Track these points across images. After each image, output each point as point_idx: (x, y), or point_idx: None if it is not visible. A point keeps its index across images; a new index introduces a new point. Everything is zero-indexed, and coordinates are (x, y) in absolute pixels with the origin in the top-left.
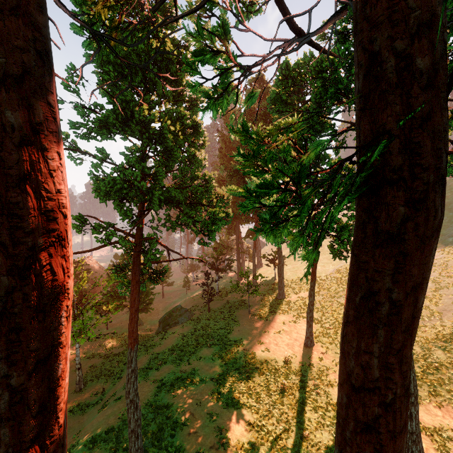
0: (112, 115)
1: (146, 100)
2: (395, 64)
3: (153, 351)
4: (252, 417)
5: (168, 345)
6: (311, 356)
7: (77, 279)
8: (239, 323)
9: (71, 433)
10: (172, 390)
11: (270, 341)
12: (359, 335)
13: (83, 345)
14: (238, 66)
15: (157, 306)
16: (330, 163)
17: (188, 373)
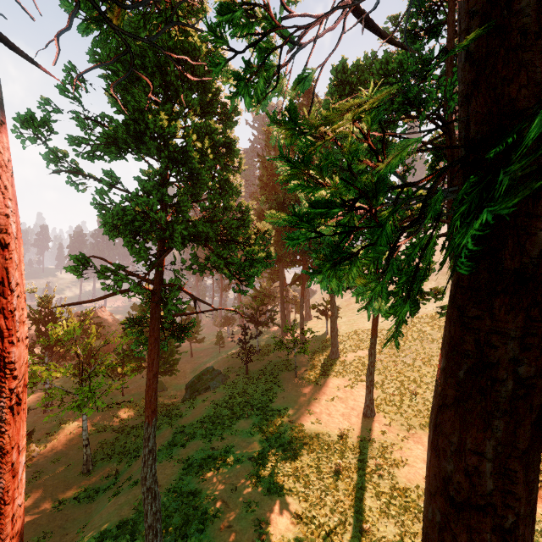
0: (121, 127)
1: (165, 110)
2: (534, 2)
3: (178, 423)
4: (299, 507)
5: (197, 415)
6: (371, 429)
7: (86, 335)
8: (284, 388)
9: (76, 526)
10: (201, 472)
11: (322, 410)
12: (463, 427)
13: (93, 415)
14: (283, 27)
15: (184, 368)
16: (397, 191)
17: (221, 451)
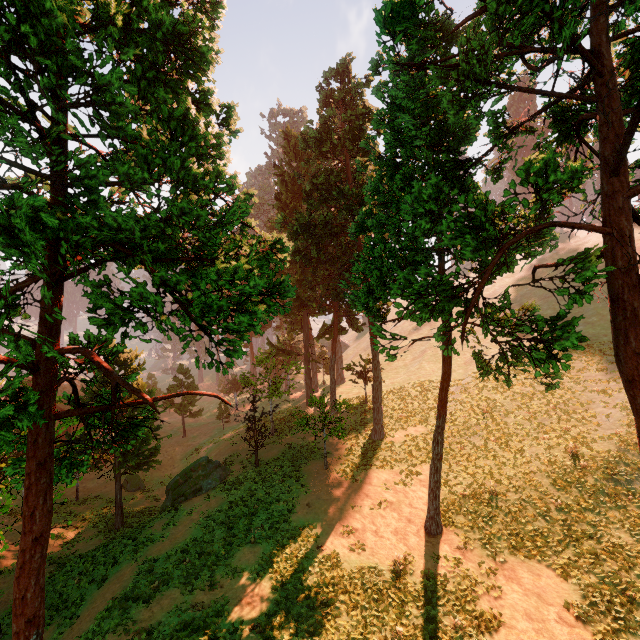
0: None
1: None
2: None
3: (147, 554)
4: None
5: (178, 539)
6: (439, 556)
7: None
8: (309, 488)
9: None
10: None
11: (365, 526)
12: None
13: None
14: None
15: (172, 453)
16: (525, 167)
17: (207, 612)
